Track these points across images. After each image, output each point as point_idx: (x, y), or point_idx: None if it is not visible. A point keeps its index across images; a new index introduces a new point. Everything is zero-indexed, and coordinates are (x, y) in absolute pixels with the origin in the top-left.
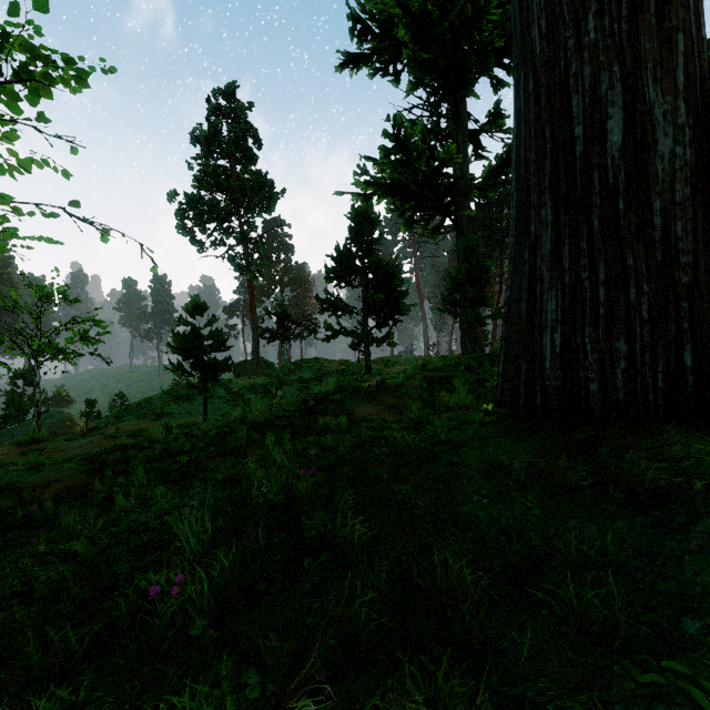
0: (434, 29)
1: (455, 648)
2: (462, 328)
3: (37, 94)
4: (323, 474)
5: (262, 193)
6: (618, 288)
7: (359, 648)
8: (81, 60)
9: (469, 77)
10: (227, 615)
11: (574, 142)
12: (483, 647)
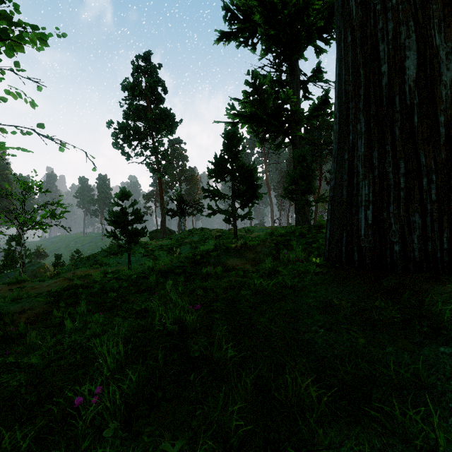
0: (278, 15)
1: (305, 451)
2: (296, 209)
3: (13, 50)
4: (205, 308)
5: (167, 122)
6: (414, 178)
7: (231, 450)
8: (43, 28)
9: (301, 46)
10: (134, 417)
11: (381, 76)
12: (327, 451)
